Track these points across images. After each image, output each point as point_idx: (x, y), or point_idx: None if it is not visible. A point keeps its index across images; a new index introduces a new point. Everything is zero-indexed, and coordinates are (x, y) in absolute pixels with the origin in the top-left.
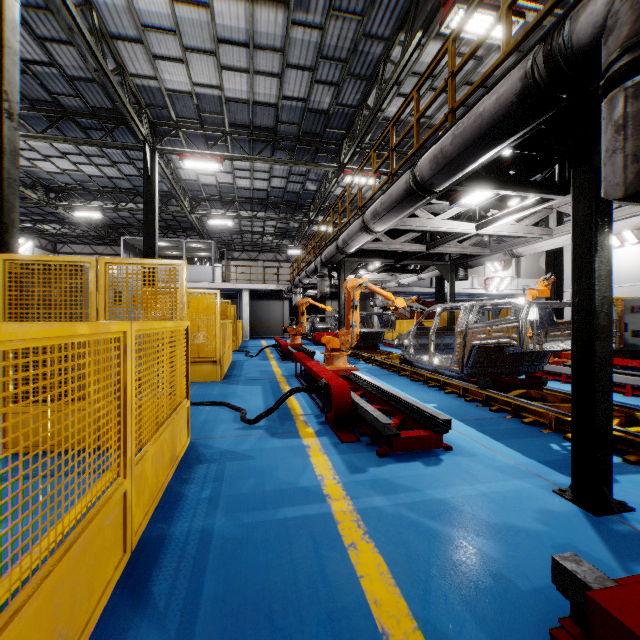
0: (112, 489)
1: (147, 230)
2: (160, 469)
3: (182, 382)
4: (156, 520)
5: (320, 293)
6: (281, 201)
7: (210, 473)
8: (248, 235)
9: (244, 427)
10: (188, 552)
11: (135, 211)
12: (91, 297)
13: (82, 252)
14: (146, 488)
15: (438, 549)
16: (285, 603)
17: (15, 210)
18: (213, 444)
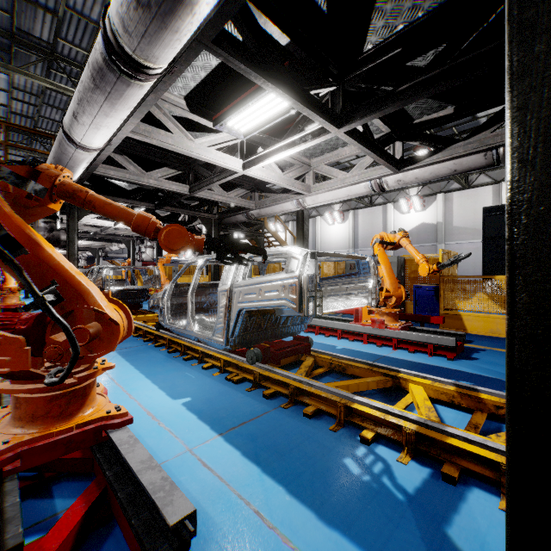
0: None
1: None
2: None
3: None
4: None
5: None
6: None
7: None
8: None
9: None
10: None
11: None
12: None
13: None
14: None
15: None
16: None
17: None
18: None
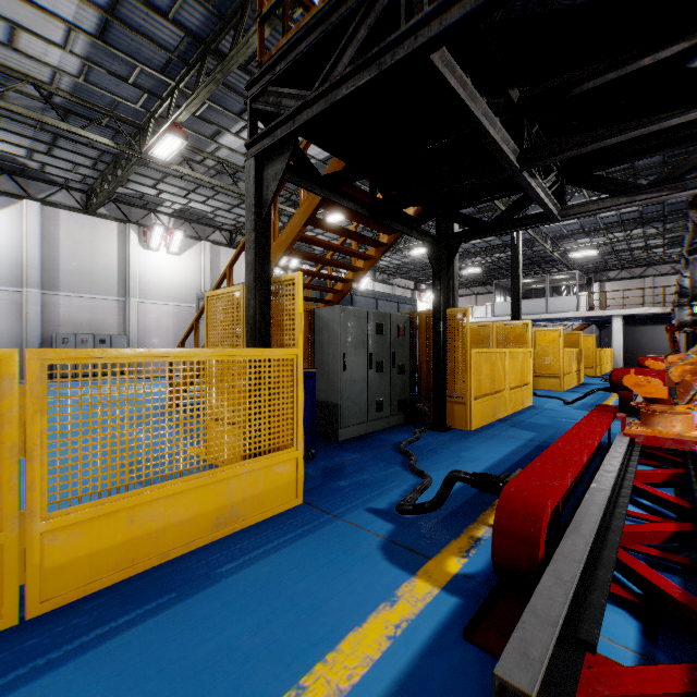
0: (503, 392)
1: (513, 283)
2: (517, 402)
3: (527, 376)
4: (515, 413)
5: (675, 322)
6: (661, 214)
7: (537, 411)
8: (625, 253)
9: (563, 405)
10: (524, 417)
11: (504, 261)
12: (490, 339)
13: (463, 294)
14: (512, 403)
15: (615, 432)
16: (548, 425)
17: (456, 300)
18: (542, 406)
